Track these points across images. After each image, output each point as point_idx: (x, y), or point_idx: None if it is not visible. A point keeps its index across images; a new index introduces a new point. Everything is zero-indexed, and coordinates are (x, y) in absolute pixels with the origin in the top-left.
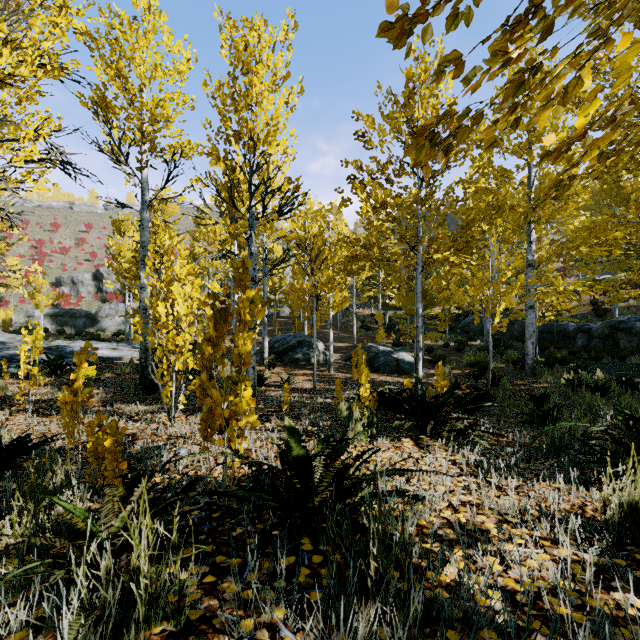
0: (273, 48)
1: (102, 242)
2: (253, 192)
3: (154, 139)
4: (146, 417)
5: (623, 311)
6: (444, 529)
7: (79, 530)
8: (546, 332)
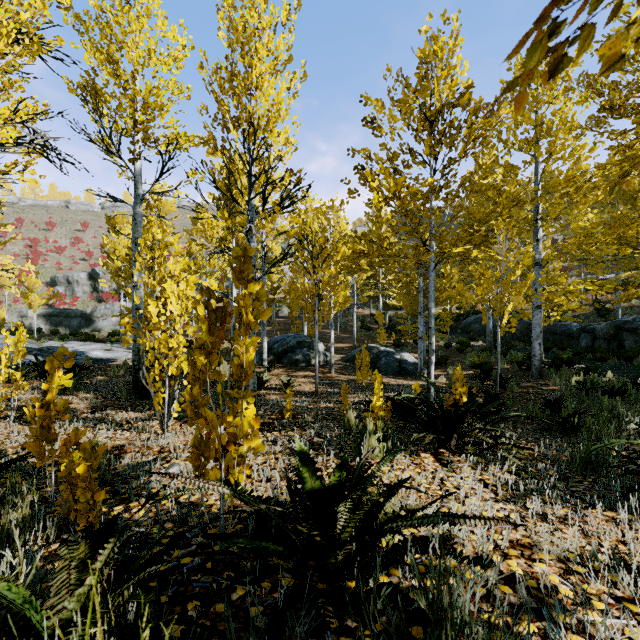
0: (274, 30)
1: (98, 241)
2: (253, 183)
3: (147, 128)
4: (137, 425)
5: (626, 311)
6: (500, 587)
7: (19, 613)
8: (549, 332)
